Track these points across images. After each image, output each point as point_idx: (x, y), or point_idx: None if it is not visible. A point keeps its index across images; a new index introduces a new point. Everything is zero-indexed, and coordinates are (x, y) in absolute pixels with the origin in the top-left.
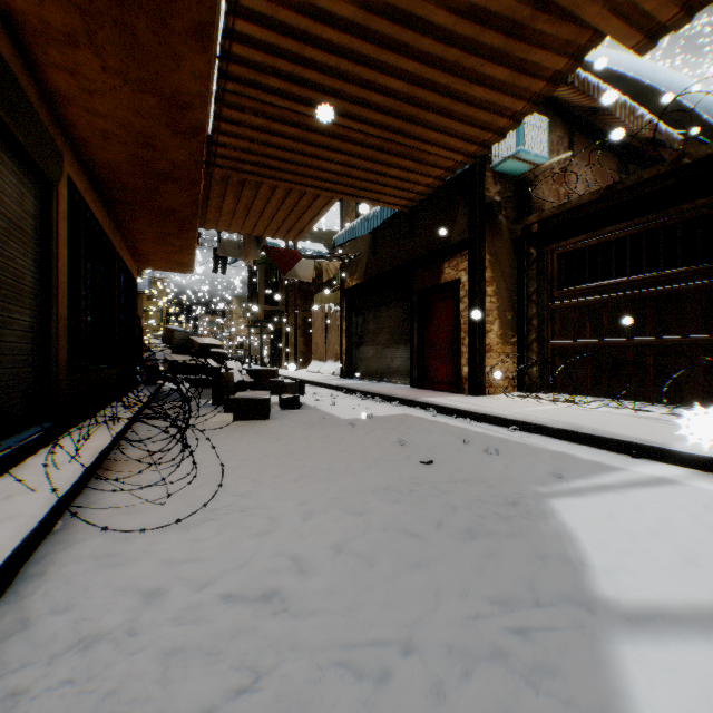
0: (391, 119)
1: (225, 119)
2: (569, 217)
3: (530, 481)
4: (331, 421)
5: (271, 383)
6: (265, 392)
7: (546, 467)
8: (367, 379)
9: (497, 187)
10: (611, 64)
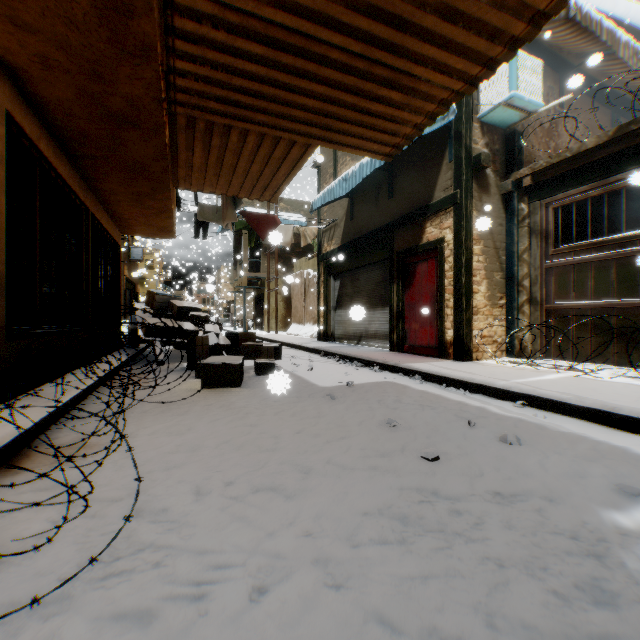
0: (379, 27)
1: (180, 36)
2: (568, 167)
3: (593, 500)
4: (307, 391)
5: (245, 347)
6: (237, 358)
7: (598, 470)
8: (344, 342)
9: (484, 139)
10: (605, 8)
